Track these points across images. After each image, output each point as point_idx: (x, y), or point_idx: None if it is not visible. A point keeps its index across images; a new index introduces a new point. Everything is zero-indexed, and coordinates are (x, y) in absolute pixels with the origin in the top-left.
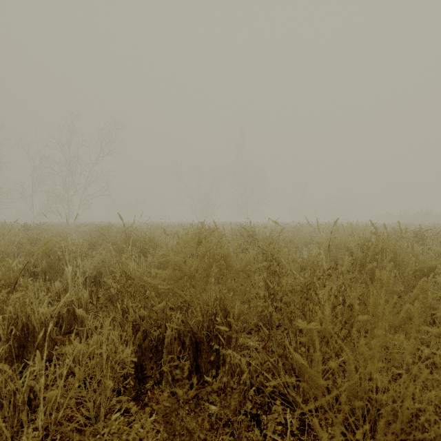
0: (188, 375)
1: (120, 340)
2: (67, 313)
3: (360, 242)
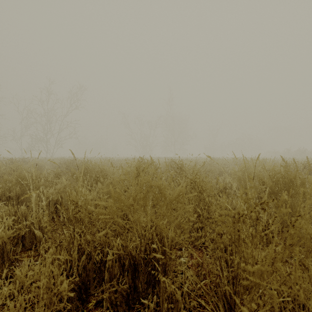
0: (126, 299)
1: (58, 272)
2: (28, 233)
3: (266, 173)
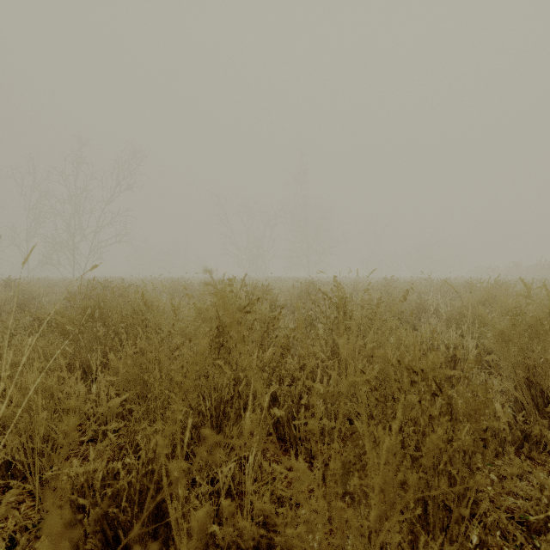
0: None
1: None
2: None
3: None
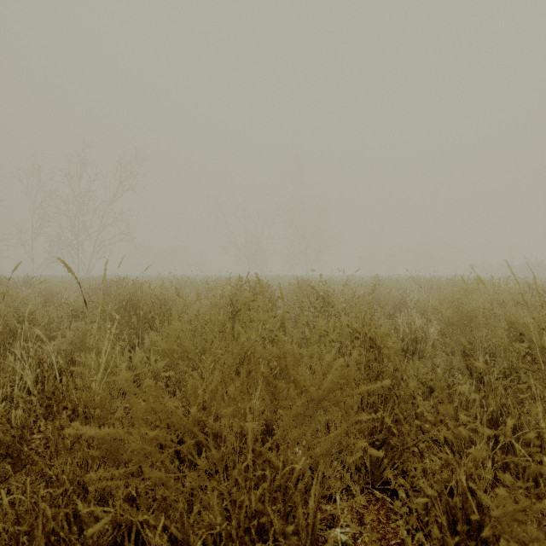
0: None
1: None
2: None
3: (511, 311)
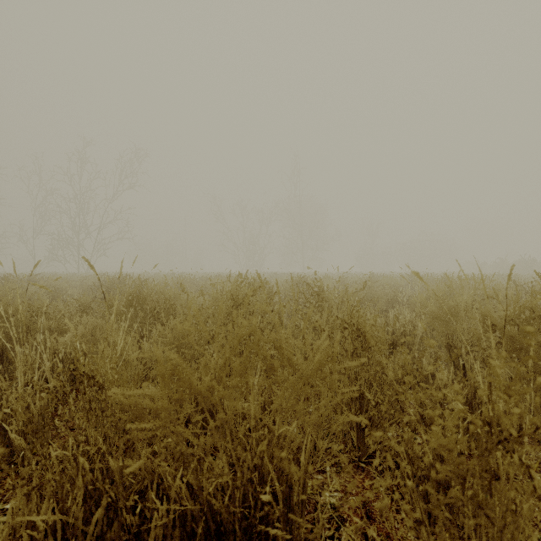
0: None
1: None
2: (0, 434)
3: (490, 305)
